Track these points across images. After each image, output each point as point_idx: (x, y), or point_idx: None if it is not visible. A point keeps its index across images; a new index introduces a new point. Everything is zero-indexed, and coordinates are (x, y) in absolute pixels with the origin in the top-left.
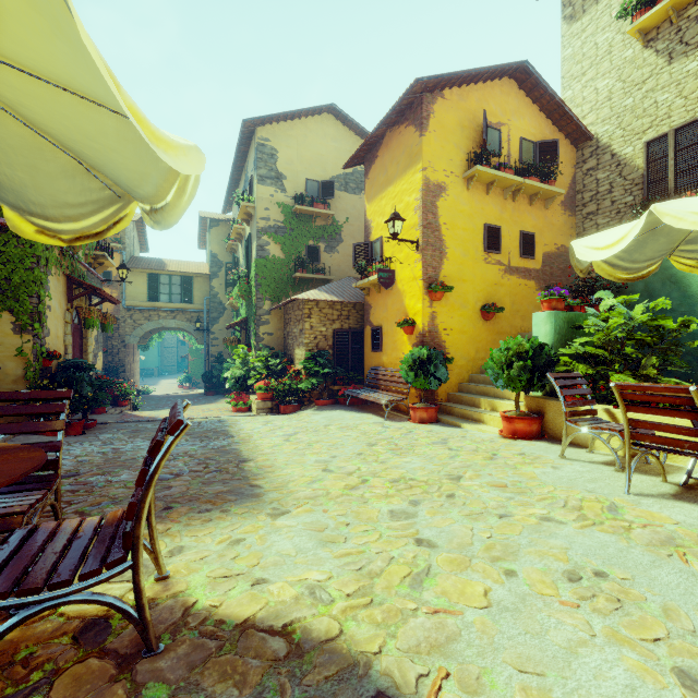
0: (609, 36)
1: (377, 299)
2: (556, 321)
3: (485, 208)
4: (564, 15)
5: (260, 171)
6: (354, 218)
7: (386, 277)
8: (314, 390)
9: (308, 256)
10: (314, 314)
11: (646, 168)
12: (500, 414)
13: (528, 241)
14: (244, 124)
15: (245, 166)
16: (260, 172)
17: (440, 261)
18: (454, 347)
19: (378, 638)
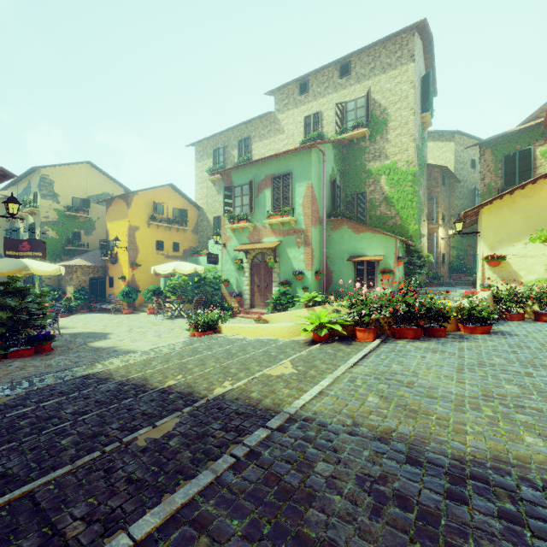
0: (206, 175)
1: (112, 265)
2: (165, 280)
3: (157, 234)
4: (195, 157)
5: (43, 192)
6: (103, 218)
7: (114, 260)
8: (79, 306)
9: (74, 237)
10: (79, 271)
11: (213, 225)
12: (147, 308)
13: (176, 246)
14: (33, 168)
15: (28, 178)
16: (43, 192)
17: (136, 255)
18: (143, 286)
19: (94, 331)
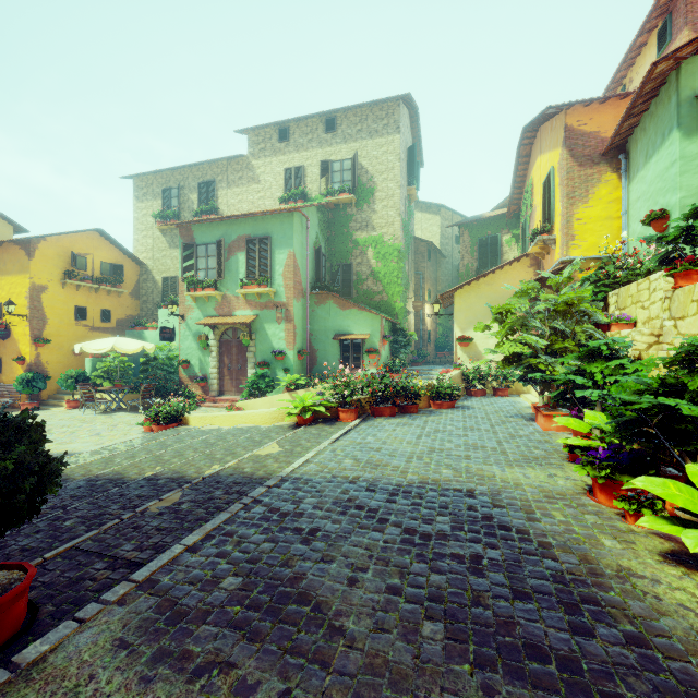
0: (152, 220)
1: None
2: (94, 362)
3: (77, 298)
4: (135, 195)
5: None
6: None
7: (4, 334)
8: None
9: None
10: None
11: (163, 289)
12: (65, 401)
13: (107, 314)
14: None
15: None
16: None
17: (43, 326)
18: (54, 370)
19: None
